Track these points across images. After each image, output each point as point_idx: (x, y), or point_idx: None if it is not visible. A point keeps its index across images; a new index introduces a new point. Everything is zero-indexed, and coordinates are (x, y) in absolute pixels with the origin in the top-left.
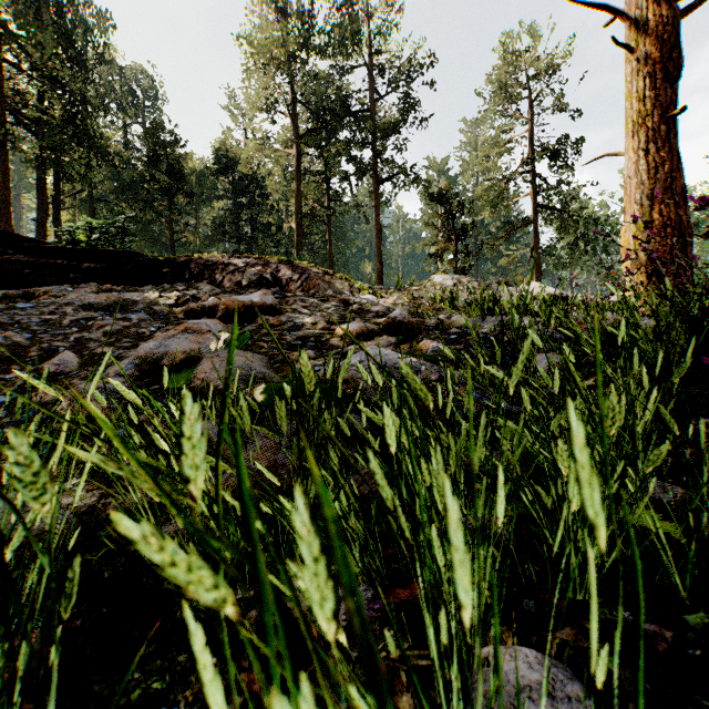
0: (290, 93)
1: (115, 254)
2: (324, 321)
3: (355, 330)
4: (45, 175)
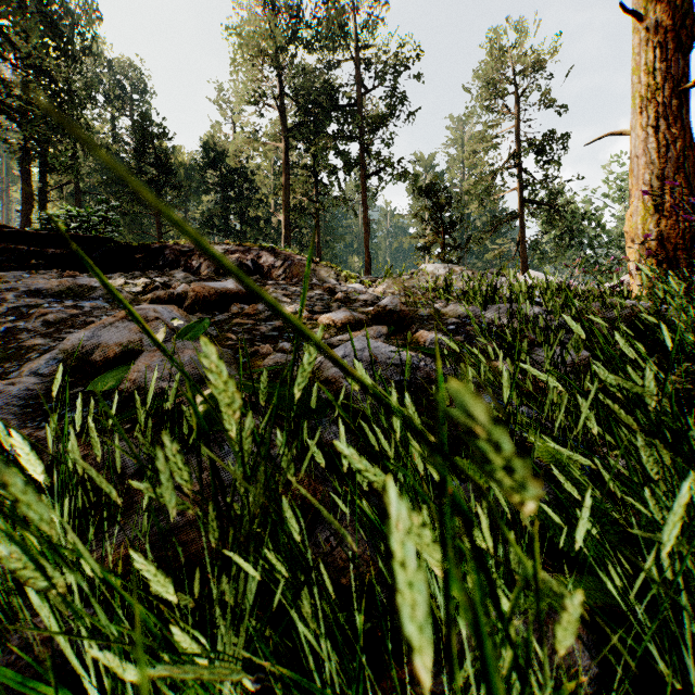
0: (279, 87)
1: (84, 239)
2: (305, 310)
3: (340, 320)
4: (30, 166)
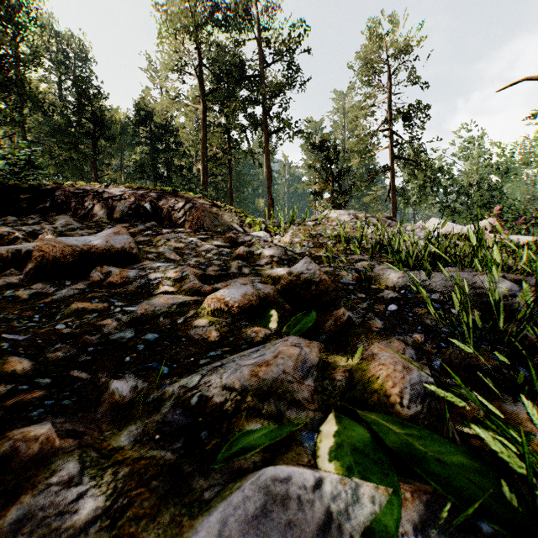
0: (197, 58)
1: None
2: (194, 276)
3: (236, 301)
4: None
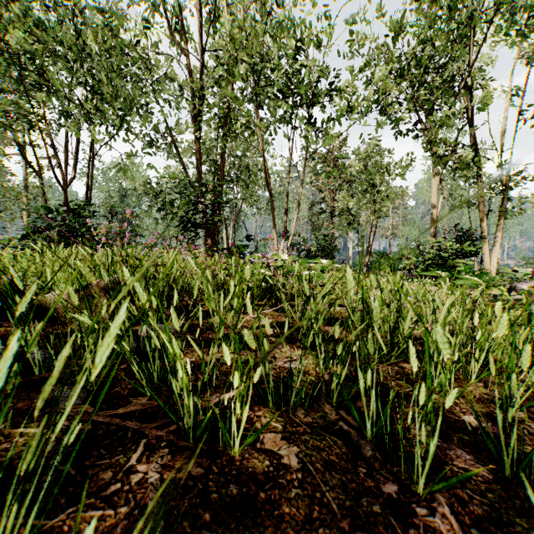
0: None
1: None
2: None
3: None
4: None
